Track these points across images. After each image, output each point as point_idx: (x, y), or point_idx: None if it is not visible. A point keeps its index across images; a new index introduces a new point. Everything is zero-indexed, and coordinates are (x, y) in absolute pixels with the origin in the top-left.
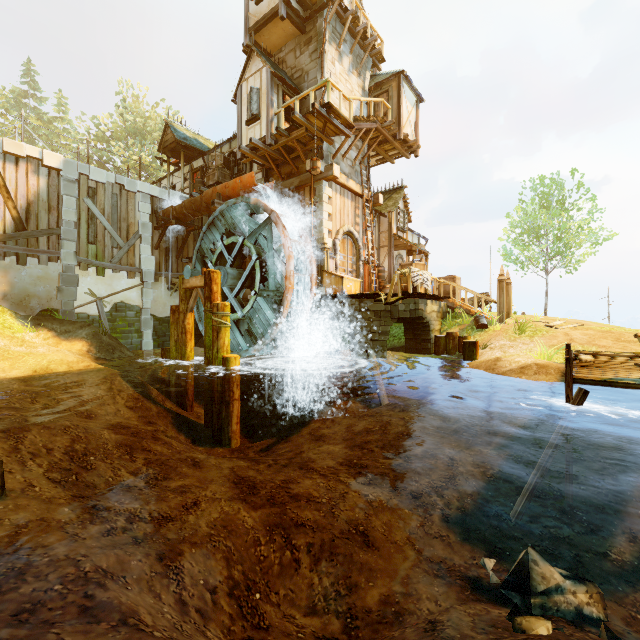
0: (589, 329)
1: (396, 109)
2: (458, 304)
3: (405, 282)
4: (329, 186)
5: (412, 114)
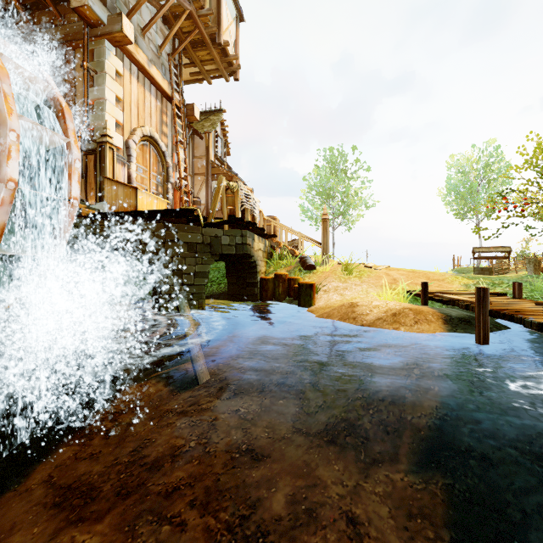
0: (399, 270)
1: (215, 6)
2: (282, 244)
3: (231, 204)
4: (118, 57)
5: (232, 28)
